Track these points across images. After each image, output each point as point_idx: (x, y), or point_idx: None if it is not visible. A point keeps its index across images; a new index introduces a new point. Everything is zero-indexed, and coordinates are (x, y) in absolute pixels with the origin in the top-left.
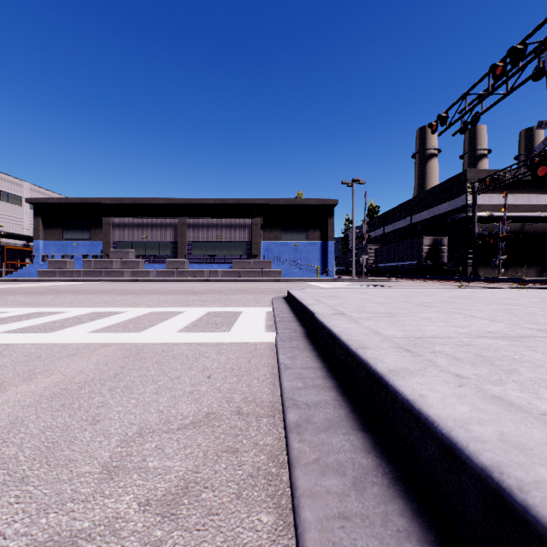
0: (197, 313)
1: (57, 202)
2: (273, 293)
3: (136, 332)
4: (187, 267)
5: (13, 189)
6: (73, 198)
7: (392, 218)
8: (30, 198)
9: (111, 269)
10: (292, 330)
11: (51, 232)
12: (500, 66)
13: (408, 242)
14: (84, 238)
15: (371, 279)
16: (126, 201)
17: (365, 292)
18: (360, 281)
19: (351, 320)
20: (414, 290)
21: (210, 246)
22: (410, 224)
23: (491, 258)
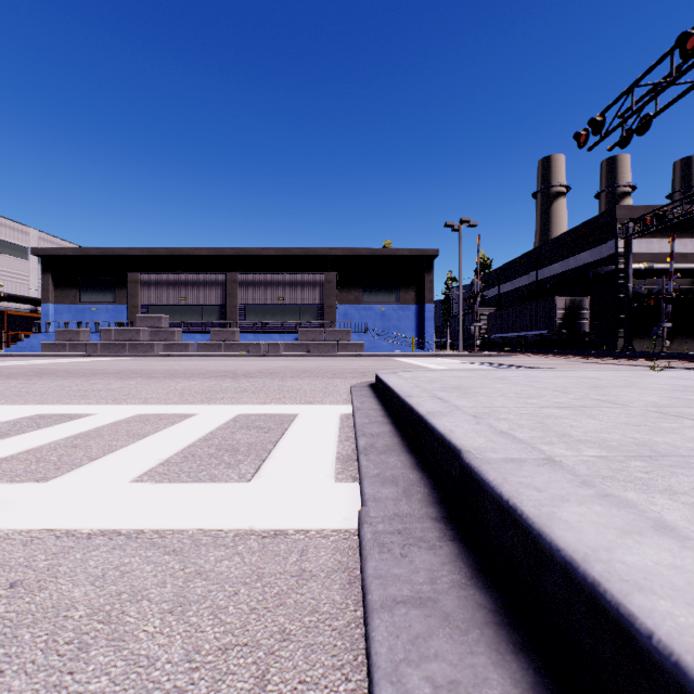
0: (216, 418)
1: (72, 254)
2: (353, 376)
3: (42, 478)
4: (238, 338)
5: (16, 238)
6: (92, 249)
7: (511, 274)
8: (37, 249)
9: (137, 341)
10: (400, 486)
11: (64, 294)
12: (693, 35)
13: (534, 304)
14: (106, 300)
15: (486, 355)
16: (161, 252)
17: (507, 378)
18: (471, 357)
19: (610, 498)
20: (581, 373)
21: (269, 311)
22: (535, 281)
23: (650, 326)
